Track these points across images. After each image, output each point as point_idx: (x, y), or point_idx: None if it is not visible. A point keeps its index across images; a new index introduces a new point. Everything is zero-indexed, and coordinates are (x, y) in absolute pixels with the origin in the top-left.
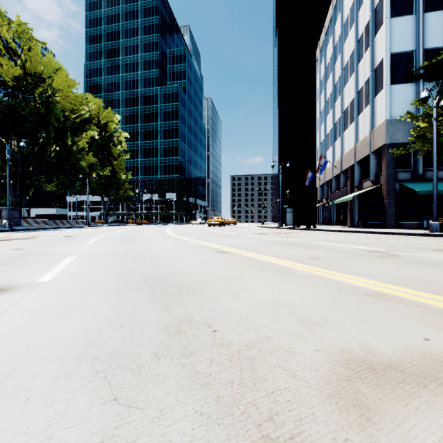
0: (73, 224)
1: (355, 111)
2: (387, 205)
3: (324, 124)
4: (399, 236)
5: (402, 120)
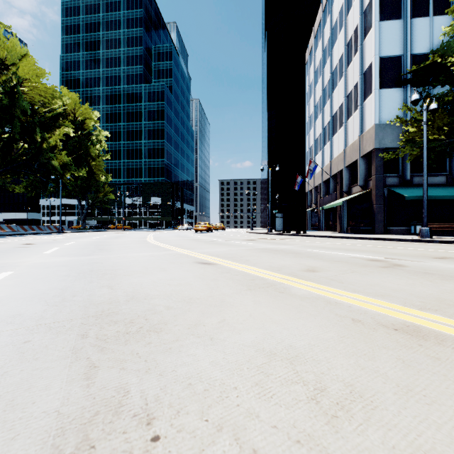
0: (45, 230)
1: (344, 115)
2: (376, 211)
3: (314, 129)
4: (391, 242)
5: (391, 125)
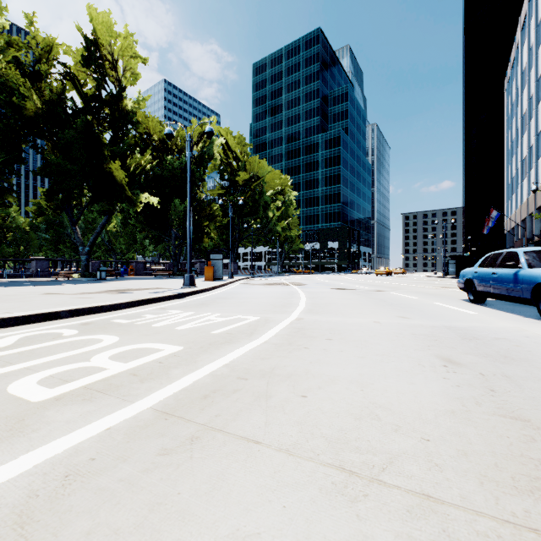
0: (263, 273)
1: (527, 166)
2: None
3: (510, 166)
4: None
5: None
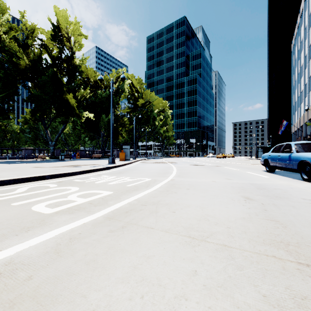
0: (152, 157)
1: (303, 95)
2: None
3: (294, 95)
4: None
5: None
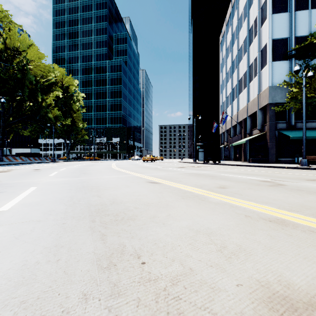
0: (43, 160)
1: (247, 80)
2: (270, 147)
3: (225, 89)
4: (279, 169)
5: (280, 87)
